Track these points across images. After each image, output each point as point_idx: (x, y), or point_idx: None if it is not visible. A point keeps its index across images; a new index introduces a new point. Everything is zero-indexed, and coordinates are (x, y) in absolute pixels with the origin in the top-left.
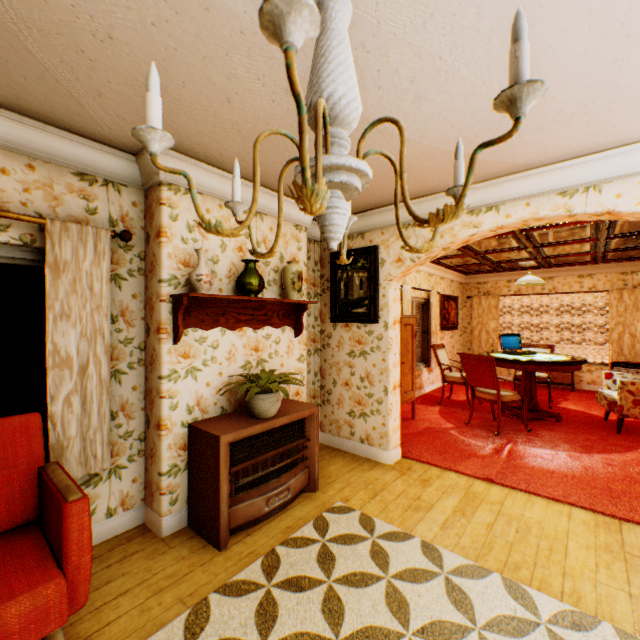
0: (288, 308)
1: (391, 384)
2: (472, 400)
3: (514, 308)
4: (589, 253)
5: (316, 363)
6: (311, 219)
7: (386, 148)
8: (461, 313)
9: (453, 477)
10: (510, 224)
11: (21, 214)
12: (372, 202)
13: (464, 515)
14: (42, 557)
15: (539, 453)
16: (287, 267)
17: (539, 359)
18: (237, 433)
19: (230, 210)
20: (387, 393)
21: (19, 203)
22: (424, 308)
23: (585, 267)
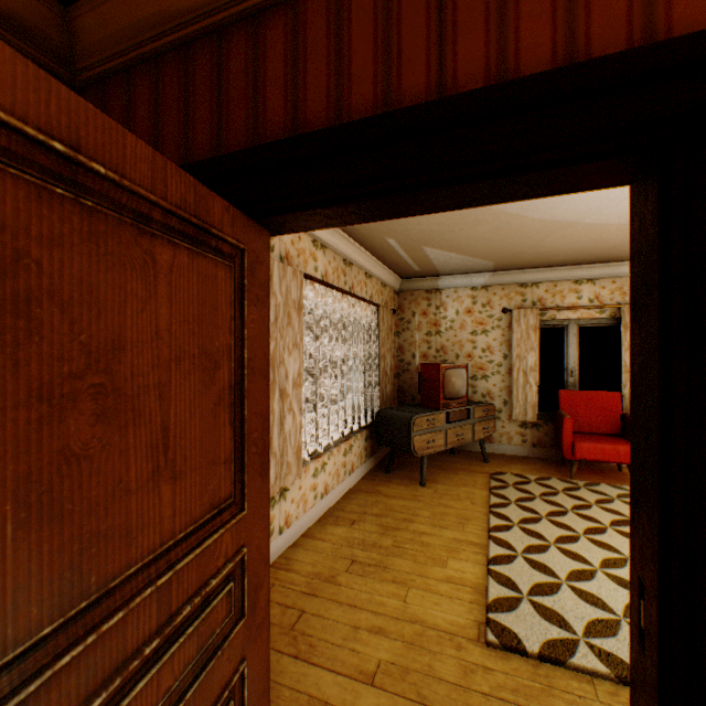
0: None
1: None
2: None
3: None
4: None
5: None
6: None
7: None
8: None
9: None
10: None
11: (610, 305)
12: None
13: None
14: (625, 442)
15: None
16: None
17: None
18: None
19: None
20: None
21: (608, 300)
22: None
23: None
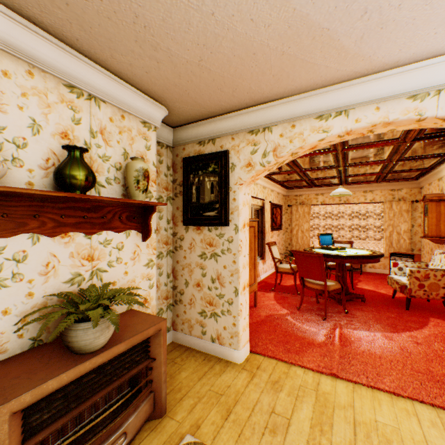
0: (134, 210)
1: (241, 285)
2: (303, 289)
3: (320, 214)
4: (377, 173)
5: (169, 265)
6: (161, 119)
7: (247, 5)
8: (284, 217)
9: (300, 374)
10: (359, 128)
11: None
12: (224, 104)
13: (323, 432)
14: None
15: (362, 336)
16: (130, 163)
17: (351, 254)
18: (32, 393)
19: (47, 82)
20: (237, 294)
21: None
22: (260, 213)
23: (368, 185)
